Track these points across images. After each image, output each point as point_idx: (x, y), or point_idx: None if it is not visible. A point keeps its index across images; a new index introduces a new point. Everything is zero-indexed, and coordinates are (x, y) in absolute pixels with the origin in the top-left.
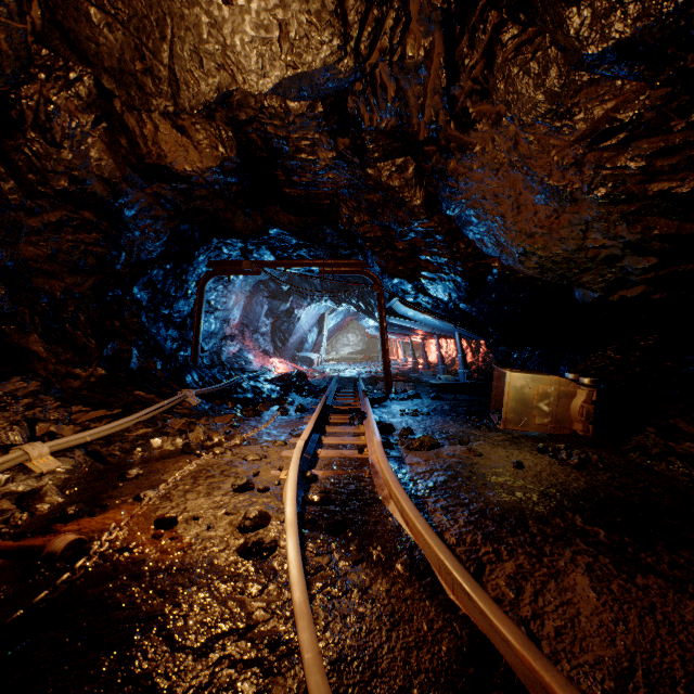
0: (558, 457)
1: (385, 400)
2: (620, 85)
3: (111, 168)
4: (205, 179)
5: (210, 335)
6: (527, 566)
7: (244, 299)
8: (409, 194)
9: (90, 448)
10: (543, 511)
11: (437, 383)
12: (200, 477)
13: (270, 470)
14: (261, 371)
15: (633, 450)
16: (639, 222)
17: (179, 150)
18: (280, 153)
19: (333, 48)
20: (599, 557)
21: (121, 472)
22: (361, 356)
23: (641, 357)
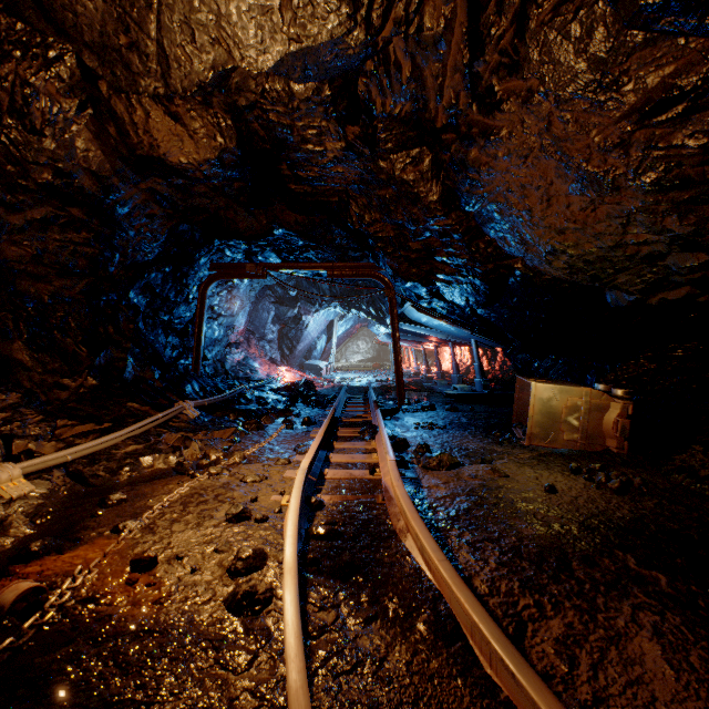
0: (595, 479)
1: (397, 412)
2: (683, 43)
3: (99, 160)
4: (203, 173)
5: (214, 342)
6: (579, 626)
7: (249, 305)
8: (424, 189)
9: (71, 468)
10: (588, 549)
11: (453, 393)
12: (190, 503)
13: (270, 494)
14: (267, 380)
15: (678, 471)
16: (693, 212)
17: (173, 139)
18: (284, 144)
19: (341, 17)
20: (666, 615)
21: (104, 496)
22: (372, 364)
23: (678, 366)
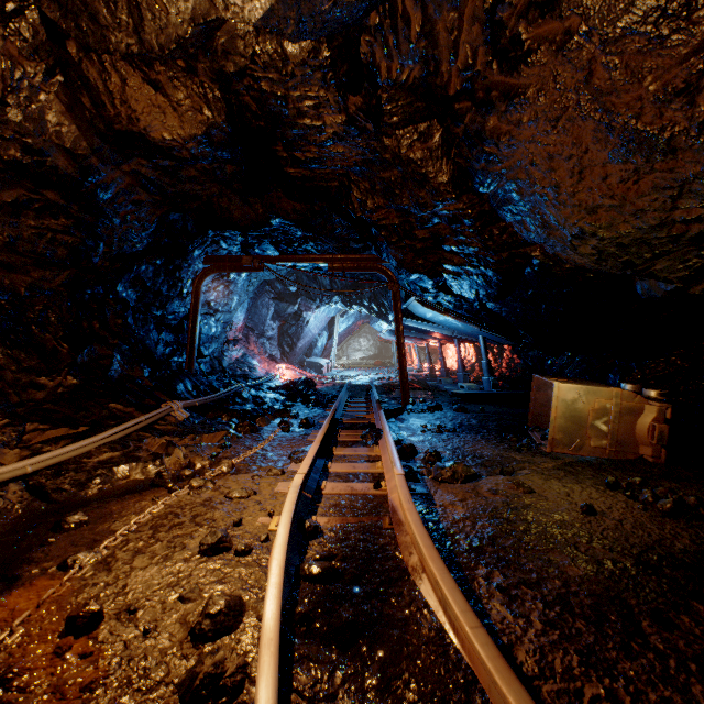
0: (639, 497)
1: (402, 412)
2: None
3: (74, 136)
4: (189, 151)
5: (211, 339)
6: None
7: (248, 301)
8: (433, 169)
9: (32, 481)
10: (656, 599)
11: (459, 392)
12: (162, 527)
13: (258, 514)
14: (265, 378)
15: None
16: None
17: (154, 111)
18: (278, 119)
19: None
20: None
21: (64, 516)
22: (373, 361)
23: None
